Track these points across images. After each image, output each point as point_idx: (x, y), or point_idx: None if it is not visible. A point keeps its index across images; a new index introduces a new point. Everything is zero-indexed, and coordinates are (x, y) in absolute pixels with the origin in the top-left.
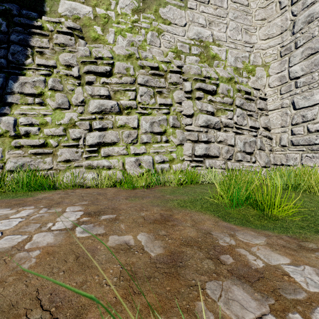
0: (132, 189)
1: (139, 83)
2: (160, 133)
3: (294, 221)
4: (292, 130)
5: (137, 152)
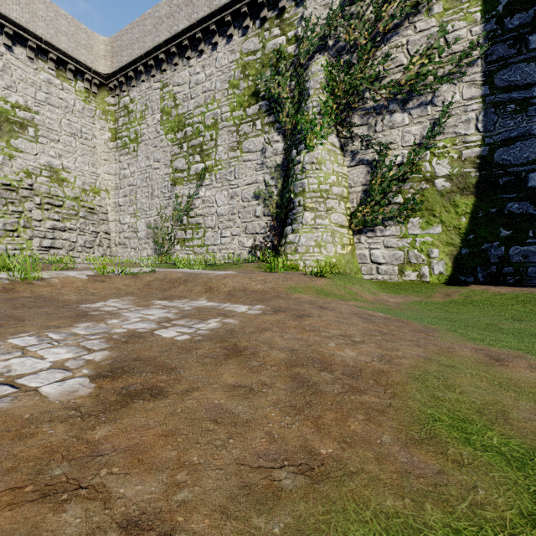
0: None
1: None
2: (13, 231)
3: None
4: (119, 235)
5: None
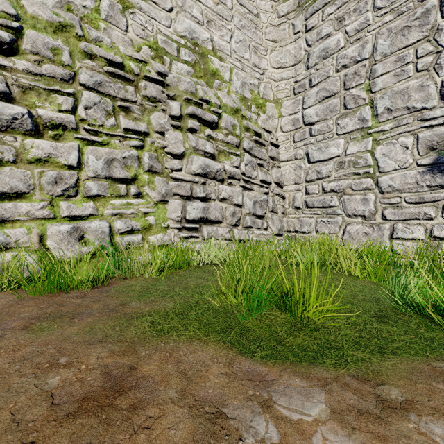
0: (57, 291)
1: (83, 83)
2: (126, 181)
3: (340, 327)
4: (306, 188)
5: (76, 213)
